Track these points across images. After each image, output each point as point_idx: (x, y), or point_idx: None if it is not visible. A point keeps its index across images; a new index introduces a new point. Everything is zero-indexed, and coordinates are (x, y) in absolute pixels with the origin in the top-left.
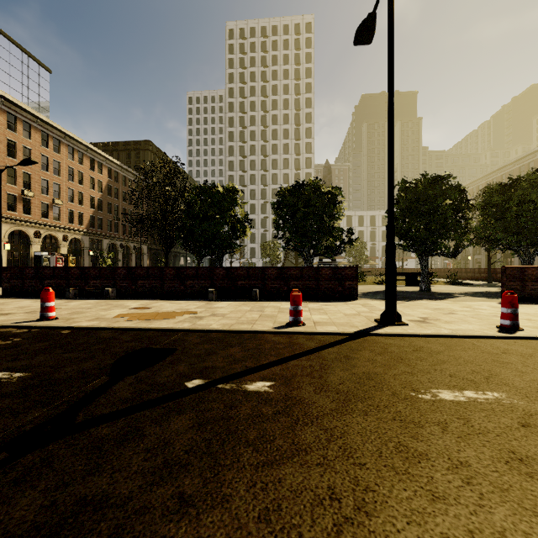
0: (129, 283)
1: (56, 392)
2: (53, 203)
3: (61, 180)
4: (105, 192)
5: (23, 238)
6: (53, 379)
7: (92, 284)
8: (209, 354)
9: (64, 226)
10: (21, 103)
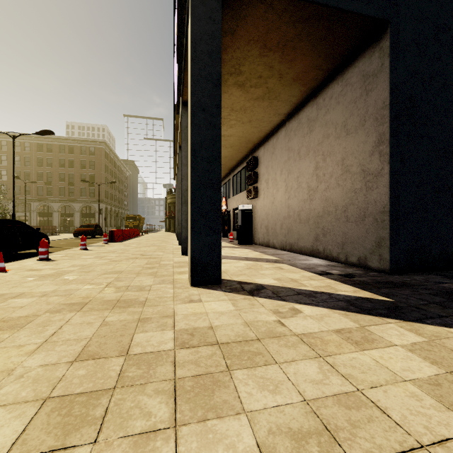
0: None
1: None
2: None
3: None
4: None
5: None
6: None
7: None
8: None
9: None
10: None
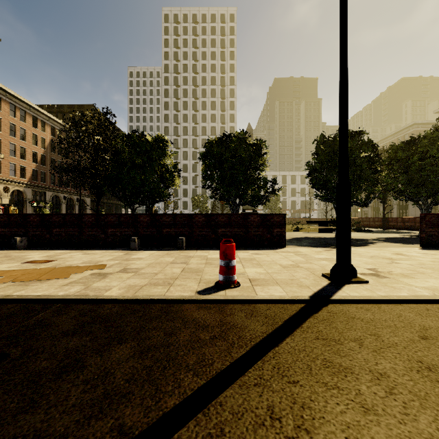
0: (42, 231)
1: None
2: None
3: (2, 135)
4: (48, 149)
5: None
6: None
7: None
8: (63, 371)
9: (5, 178)
10: None
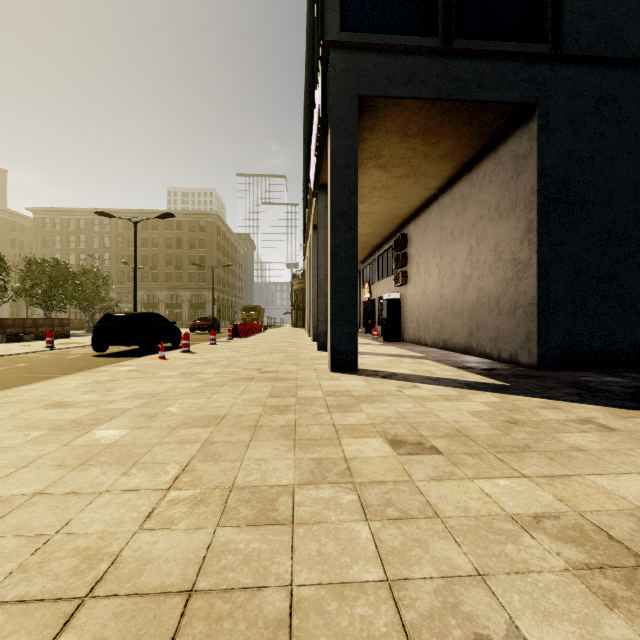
0: None
1: None
2: None
3: None
4: None
5: None
6: None
7: None
8: None
9: None
10: None
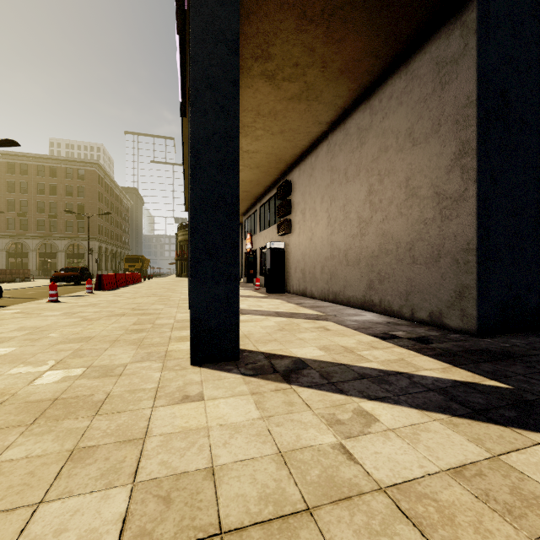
0: None
1: None
2: None
3: None
4: None
5: None
6: None
7: None
8: None
9: None
10: None
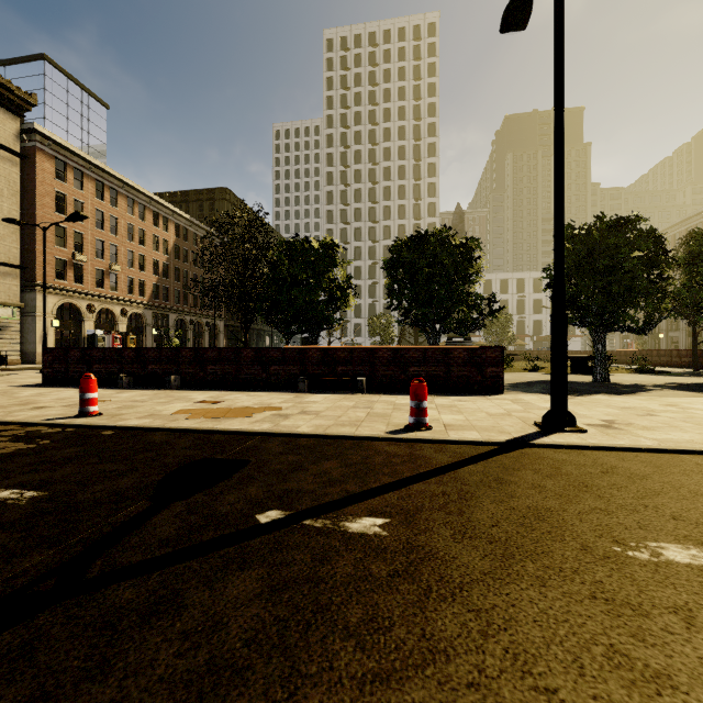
0: (196, 369)
1: (73, 524)
2: (109, 269)
3: (119, 240)
4: (172, 255)
5: (75, 313)
6: (74, 502)
7: (150, 370)
8: (294, 470)
9: (122, 298)
10: (71, 146)
